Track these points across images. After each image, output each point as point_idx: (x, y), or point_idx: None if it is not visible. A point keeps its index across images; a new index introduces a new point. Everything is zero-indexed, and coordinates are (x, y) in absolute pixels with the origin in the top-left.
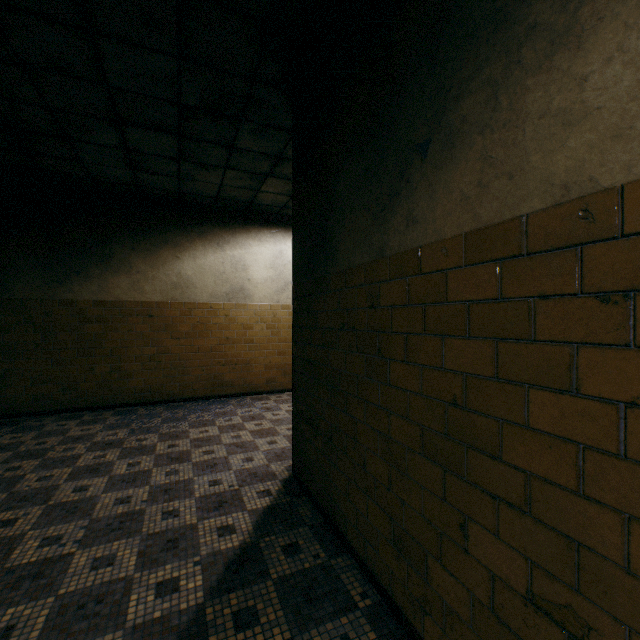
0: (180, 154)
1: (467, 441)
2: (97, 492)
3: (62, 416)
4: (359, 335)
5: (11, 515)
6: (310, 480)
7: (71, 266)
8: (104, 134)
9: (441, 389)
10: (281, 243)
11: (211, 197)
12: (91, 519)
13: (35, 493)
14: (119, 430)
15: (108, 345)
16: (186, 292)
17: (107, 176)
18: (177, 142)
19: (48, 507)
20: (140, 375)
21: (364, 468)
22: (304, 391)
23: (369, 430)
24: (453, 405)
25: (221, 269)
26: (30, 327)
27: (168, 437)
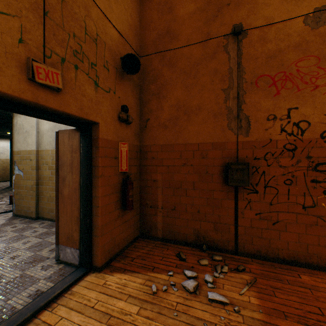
0: None
1: None
2: None
3: None
4: None
5: None
6: None
7: None
8: None
9: None
10: None
11: None
12: None
13: None
14: None
15: None
16: None
17: None
18: None
19: None
20: None
21: None
22: None
23: None
24: None
25: None
26: None
27: None
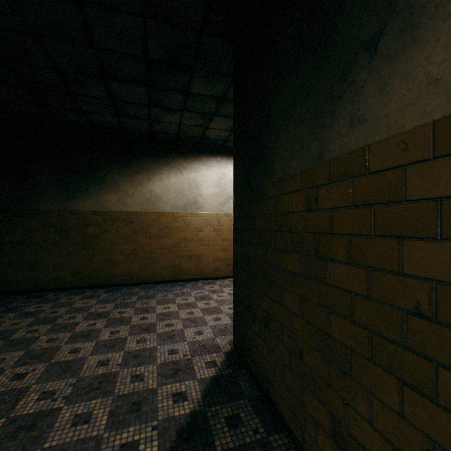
0: (149, 101)
1: (438, 358)
2: (86, 354)
3: (71, 292)
4: (295, 236)
5: (24, 370)
6: (248, 356)
7: (78, 187)
8: (96, 88)
9: (397, 295)
10: (224, 167)
11: (173, 134)
12: (78, 378)
13: (43, 352)
14: (107, 304)
15: (102, 242)
16: (155, 204)
17: (100, 122)
18: (147, 91)
19: (50, 365)
20: (124, 264)
21: (301, 358)
22: (243, 282)
23: (306, 324)
24: (415, 314)
25: (180, 187)
26: (51, 229)
27: (141, 311)
